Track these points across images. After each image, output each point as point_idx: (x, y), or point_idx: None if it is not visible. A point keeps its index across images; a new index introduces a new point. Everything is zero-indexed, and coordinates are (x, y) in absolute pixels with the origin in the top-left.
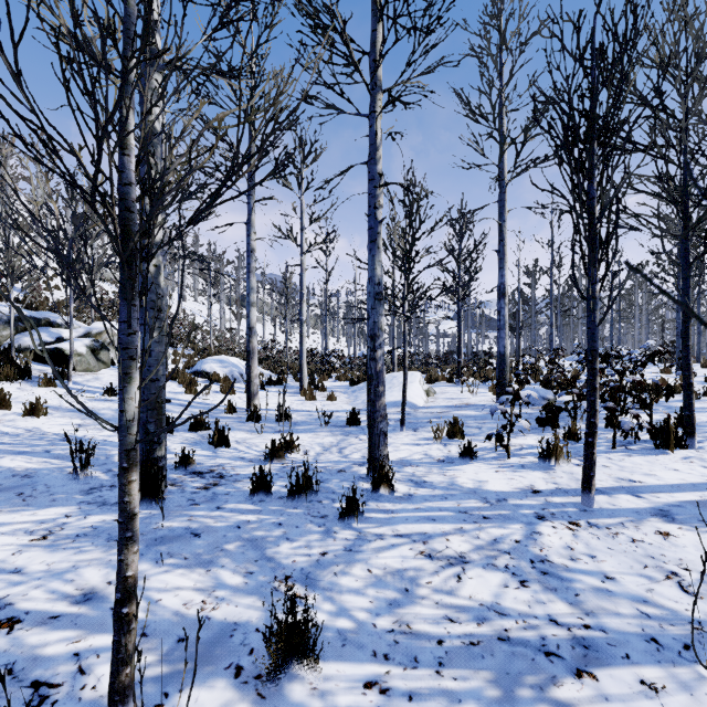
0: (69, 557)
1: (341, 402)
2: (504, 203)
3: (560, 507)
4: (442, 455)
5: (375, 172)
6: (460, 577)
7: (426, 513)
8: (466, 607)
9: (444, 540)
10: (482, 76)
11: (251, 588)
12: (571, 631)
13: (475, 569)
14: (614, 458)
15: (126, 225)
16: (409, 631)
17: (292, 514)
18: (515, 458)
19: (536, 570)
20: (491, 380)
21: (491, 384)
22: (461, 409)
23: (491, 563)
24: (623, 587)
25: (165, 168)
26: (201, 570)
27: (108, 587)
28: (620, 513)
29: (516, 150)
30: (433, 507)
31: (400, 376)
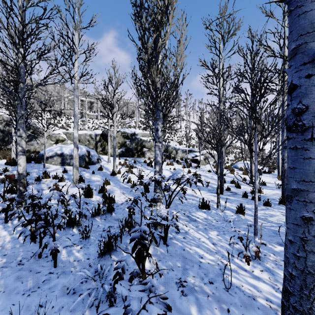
0: (208, 196)
1: None
2: None
3: None
4: None
5: (283, 110)
6: None
7: None
8: (284, 221)
9: None
10: None
11: (237, 207)
12: None
13: None
14: None
15: (218, 150)
16: (266, 219)
17: (251, 202)
18: None
19: None
20: None
21: None
22: None
23: None
24: None
25: (222, 144)
26: (229, 203)
27: (214, 200)
28: None
29: None
30: None
31: None
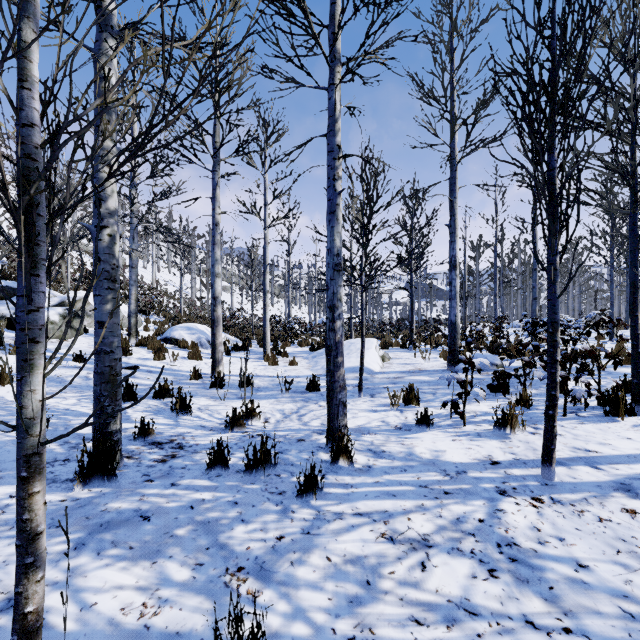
0: (1, 549)
1: (302, 367)
2: (455, 181)
3: (521, 480)
4: (399, 422)
5: (334, 144)
6: (424, 565)
7: (386, 487)
8: (433, 604)
9: (406, 520)
10: (435, 60)
11: (199, 584)
12: (551, 637)
13: (440, 555)
14: (567, 426)
15: (25, 176)
16: (372, 637)
17: (249, 490)
18: (470, 426)
19: (504, 556)
20: (441, 346)
21: (441, 350)
22: (415, 374)
23: (455, 548)
24: (599, 577)
25: (70, 102)
26: (146, 562)
27: None
28: (582, 487)
29: (467, 130)
30: (393, 481)
31: (357, 342)
